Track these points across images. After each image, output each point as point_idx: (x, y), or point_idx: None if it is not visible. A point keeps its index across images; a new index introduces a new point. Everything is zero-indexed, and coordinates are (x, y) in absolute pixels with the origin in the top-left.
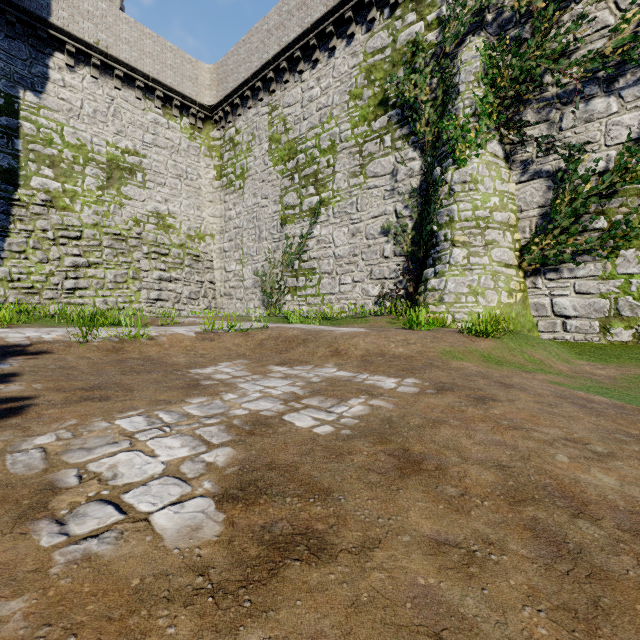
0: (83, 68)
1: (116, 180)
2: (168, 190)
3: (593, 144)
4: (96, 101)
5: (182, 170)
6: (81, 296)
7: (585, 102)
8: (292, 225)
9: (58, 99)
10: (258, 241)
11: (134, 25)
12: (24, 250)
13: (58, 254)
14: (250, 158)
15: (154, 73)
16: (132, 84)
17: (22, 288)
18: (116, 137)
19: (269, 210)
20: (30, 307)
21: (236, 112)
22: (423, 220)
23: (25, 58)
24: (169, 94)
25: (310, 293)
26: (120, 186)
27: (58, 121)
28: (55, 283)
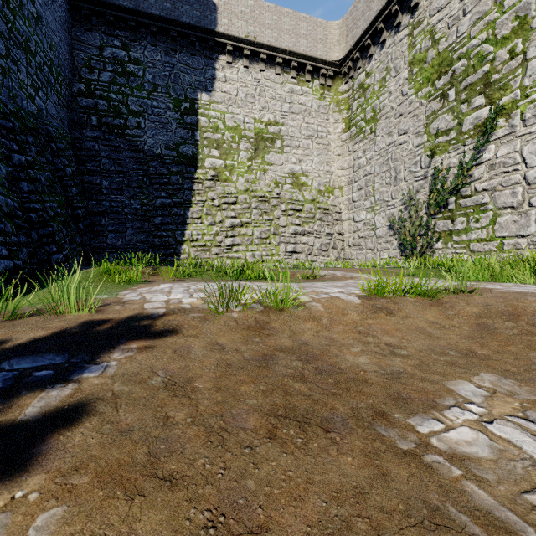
0: (238, 62)
1: (261, 150)
2: (301, 151)
3: None
4: (247, 86)
5: (313, 130)
6: (236, 251)
7: None
8: (444, 155)
9: (221, 93)
10: (393, 184)
11: (274, 9)
12: (200, 216)
13: (221, 217)
14: (383, 96)
15: (290, 46)
16: (273, 63)
17: (199, 246)
18: (261, 113)
19: (409, 145)
20: (203, 261)
21: (366, 55)
22: None
23: (201, 67)
24: (302, 62)
25: (475, 237)
26: (264, 155)
27: (221, 111)
28: (219, 241)
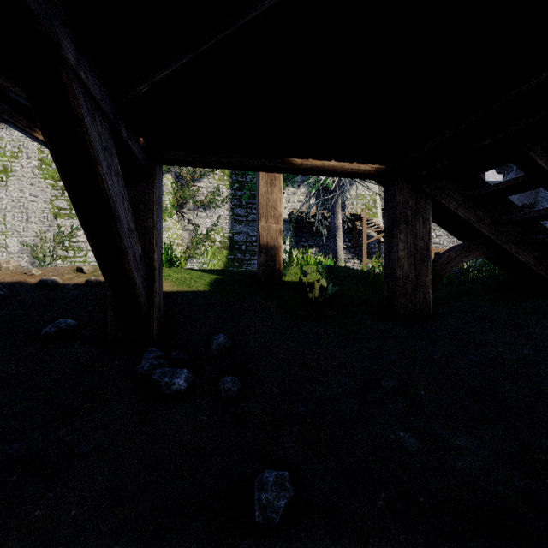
0: None
1: None
2: None
3: (201, 225)
4: None
5: None
6: None
7: (200, 212)
8: (63, 220)
9: None
10: (26, 223)
11: None
12: None
13: None
14: (16, 164)
15: None
16: None
17: None
18: None
19: (39, 205)
20: None
21: None
22: None
23: None
24: None
25: (79, 260)
26: None
27: None
28: None
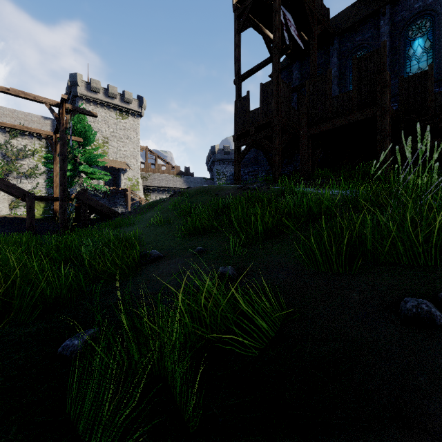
0: None
1: None
2: None
3: (24, 188)
4: None
5: None
6: None
7: (22, 180)
8: None
9: None
10: None
11: None
12: None
13: None
14: None
15: None
16: None
17: None
18: None
19: None
20: None
21: None
22: None
23: None
24: None
25: None
26: None
27: None
28: None
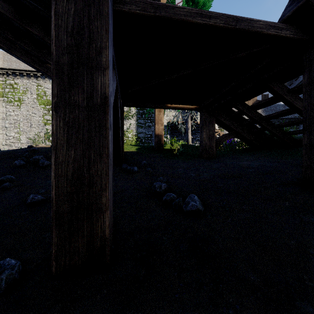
0: None
1: None
2: None
3: None
4: None
5: None
6: None
7: None
8: (49, 126)
9: None
10: (30, 127)
11: None
12: None
13: None
14: (25, 97)
15: None
16: None
17: None
18: None
19: (37, 118)
20: None
21: (15, 76)
22: None
23: None
24: None
25: None
26: None
27: None
28: None
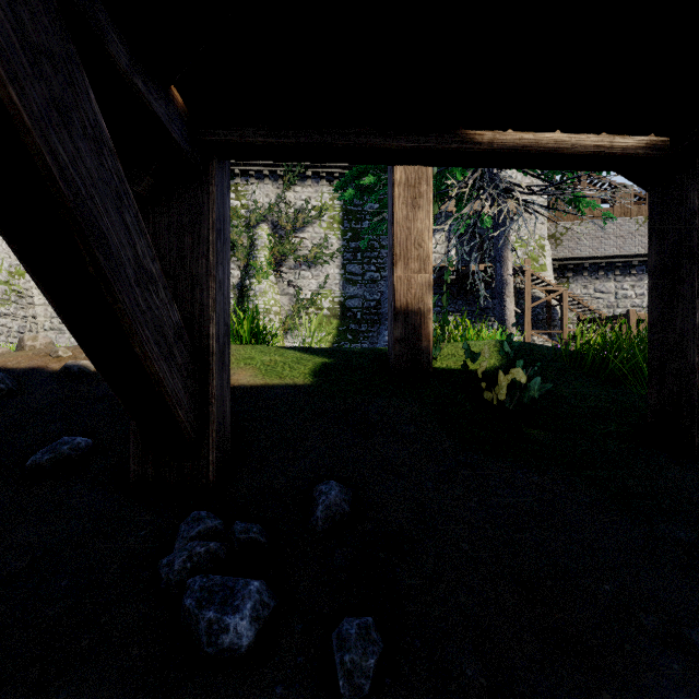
0: None
1: None
2: None
3: (305, 288)
4: None
5: None
6: None
7: (303, 271)
8: None
9: None
10: None
11: None
12: None
13: None
14: None
15: None
16: None
17: None
18: None
19: None
20: None
21: None
22: (240, 303)
23: None
24: None
25: None
26: None
27: None
28: None
